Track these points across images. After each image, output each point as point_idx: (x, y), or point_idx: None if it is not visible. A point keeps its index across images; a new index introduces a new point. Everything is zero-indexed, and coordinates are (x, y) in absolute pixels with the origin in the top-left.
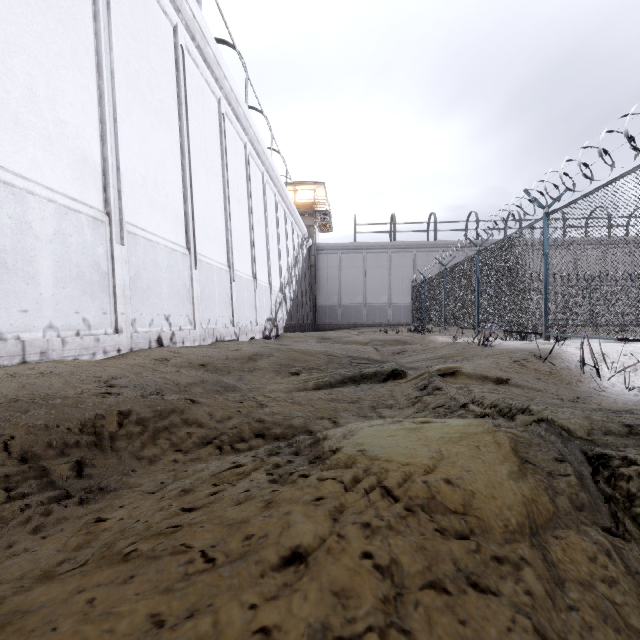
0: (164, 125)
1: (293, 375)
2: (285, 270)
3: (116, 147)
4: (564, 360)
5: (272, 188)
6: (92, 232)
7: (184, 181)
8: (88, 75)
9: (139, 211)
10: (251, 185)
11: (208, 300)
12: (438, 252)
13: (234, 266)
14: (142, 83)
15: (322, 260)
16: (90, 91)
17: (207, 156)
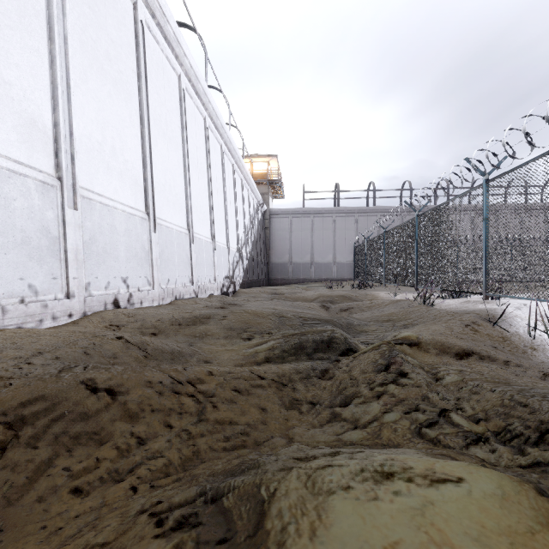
0: (123, 95)
1: (244, 341)
2: (242, 232)
3: (69, 112)
4: (510, 322)
5: (230, 159)
6: (40, 196)
7: (143, 149)
8: (38, 38)
9: (95, 176)
10: (210, 156)
11: (167, 261)
12: (376, 216)
13: (194, 229)
14: (99, 52)
15: (275, 223)
16: (40, 55)
17: (167, 127)
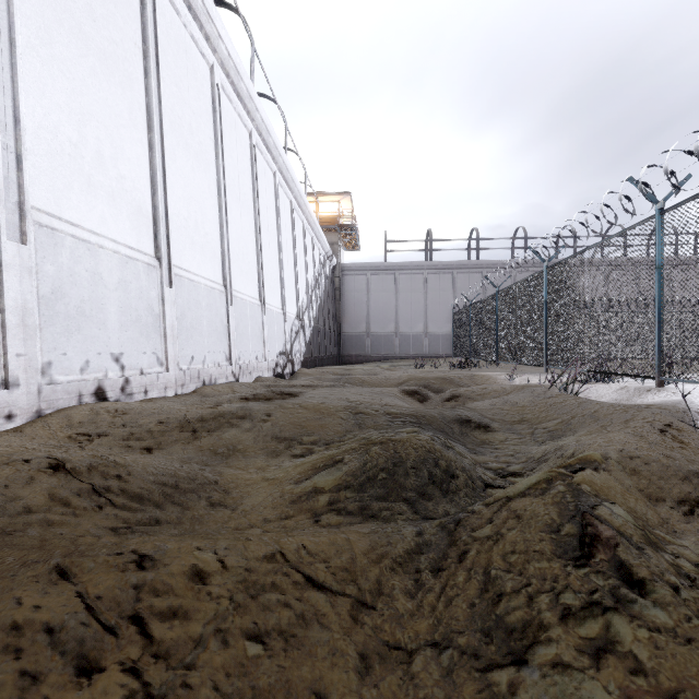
0: (117, 77)
1: (297, 460)
2: (303, 293)
3: (14, 86)
4: None
5: (287, 193)
6: None
7: (152, 163)
8: None
9: (65, 195)
10: (259, 185)
11: (191, 330)
12: (481, 273)
13: (233, 285)
14: (75, 4)
15: (348, 282)
16: None
17: (192, 136)
